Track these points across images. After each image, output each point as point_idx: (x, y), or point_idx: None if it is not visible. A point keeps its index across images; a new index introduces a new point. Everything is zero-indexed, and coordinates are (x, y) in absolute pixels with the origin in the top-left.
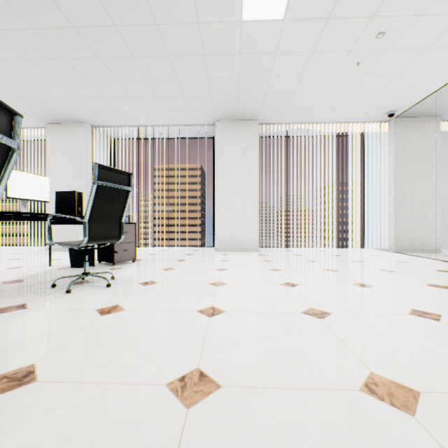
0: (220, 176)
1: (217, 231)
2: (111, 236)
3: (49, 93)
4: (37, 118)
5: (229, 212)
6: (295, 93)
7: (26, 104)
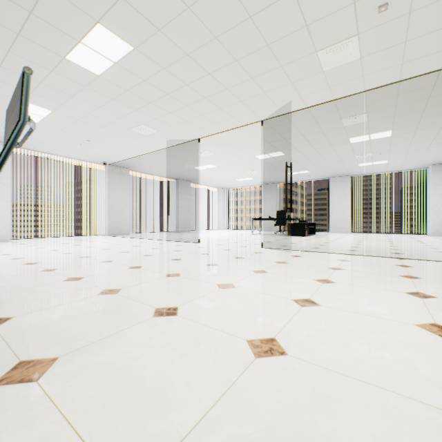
0: None
1: None
2: None
3: None
4: None
5: None
6: (44, 142)
7: None
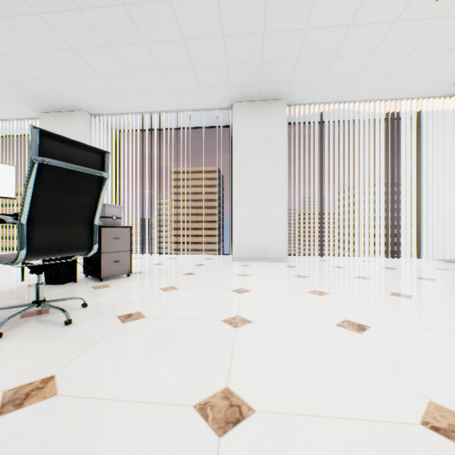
0: (238, 170)
1: (235, 236)
2: (74, 246)
3: (32, 69)
4: (28, 106)
5: (250, 213)
6: (338, 55)
7: (10, 87)
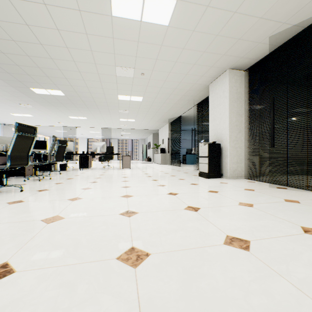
0: None
1: None
2: None
3: None
4: None
5: None
6: None
7: None
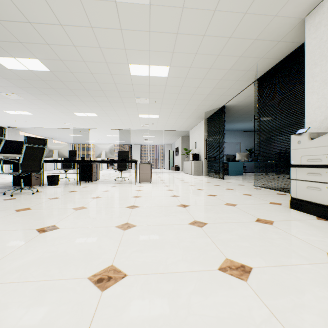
0: None
1: None
2: None
3: None
4: None
5: None
6: None
7: None
